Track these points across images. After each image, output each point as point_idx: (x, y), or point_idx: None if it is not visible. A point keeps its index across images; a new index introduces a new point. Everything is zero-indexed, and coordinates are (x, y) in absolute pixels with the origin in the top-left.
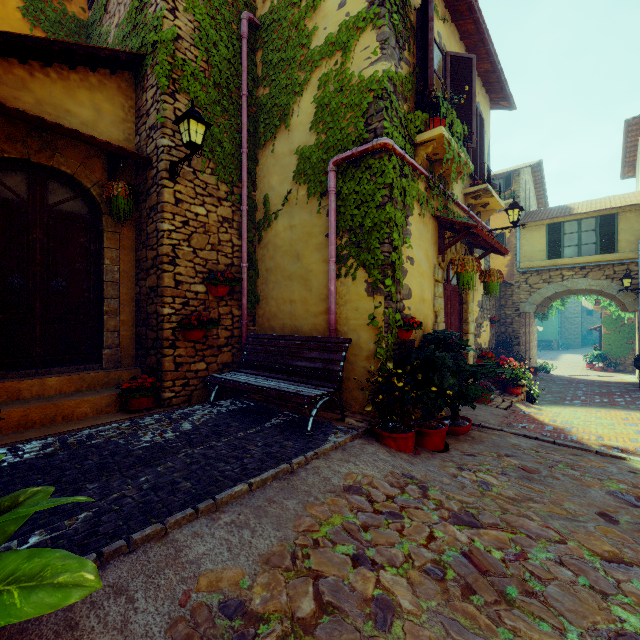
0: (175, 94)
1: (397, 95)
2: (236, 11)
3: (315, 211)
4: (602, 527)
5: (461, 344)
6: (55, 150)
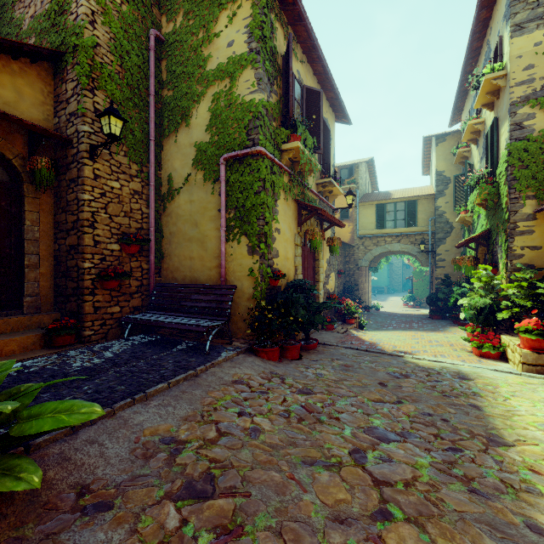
0: (94, 90)
1: (269, 116)
2: (145, 27)
3: (210, 191)
4: (378, 389)
5: (311, 289)
6: None
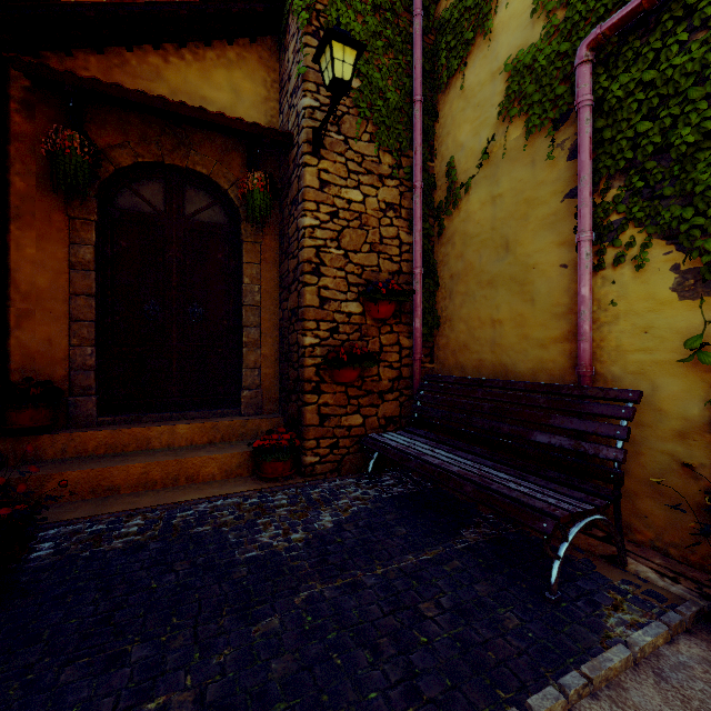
0: (319, 32)
1: None
2: None
3: (542, 158)
4: None
5: None
6: (190, 147)
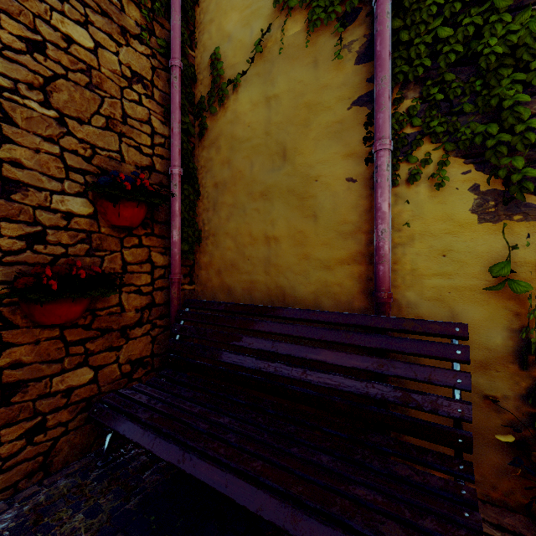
0: None
1: None
2: None
3: (326, 58)
4: None
5: None
6: None
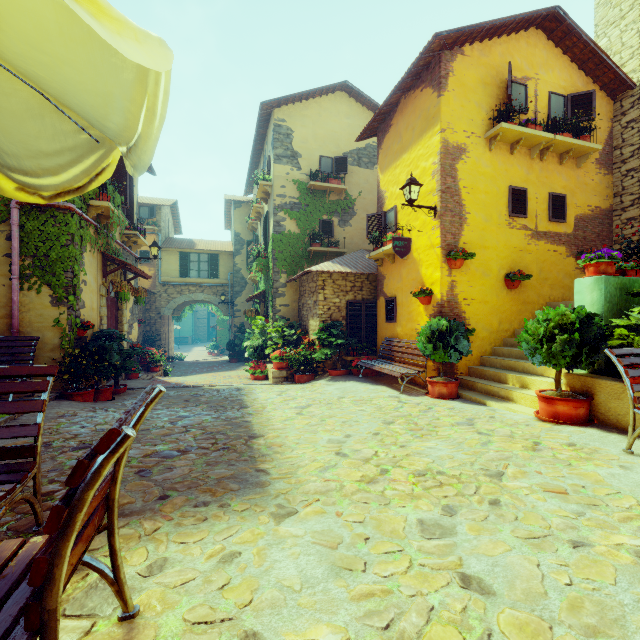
0: None
1: None
2: None
3: None
4: (184, 403)
5: (121, 337)
6: None
